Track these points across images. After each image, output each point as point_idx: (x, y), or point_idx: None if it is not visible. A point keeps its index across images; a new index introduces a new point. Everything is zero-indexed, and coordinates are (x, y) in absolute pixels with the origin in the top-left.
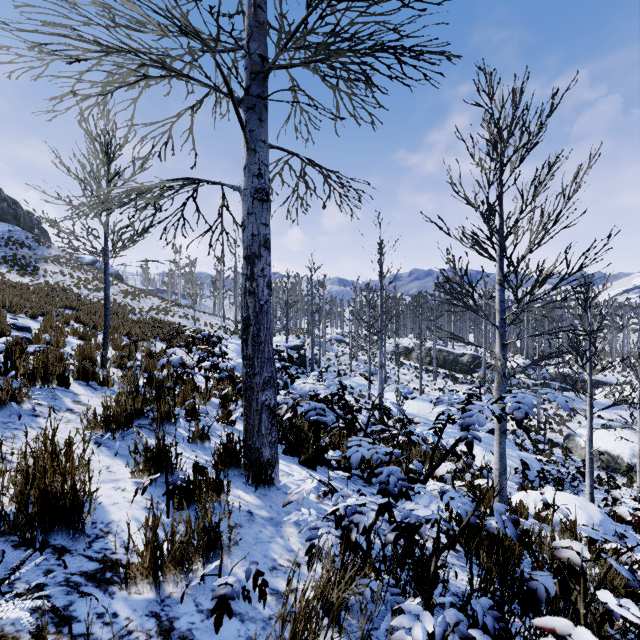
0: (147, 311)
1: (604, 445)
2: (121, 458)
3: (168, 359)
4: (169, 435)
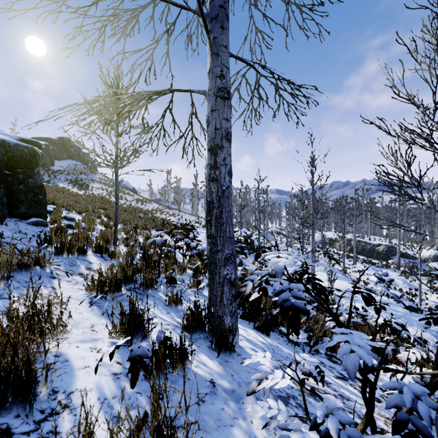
0: (150, 211)
1: None
2: (107, 317)
3: (154, 239)
4: (141, 302)
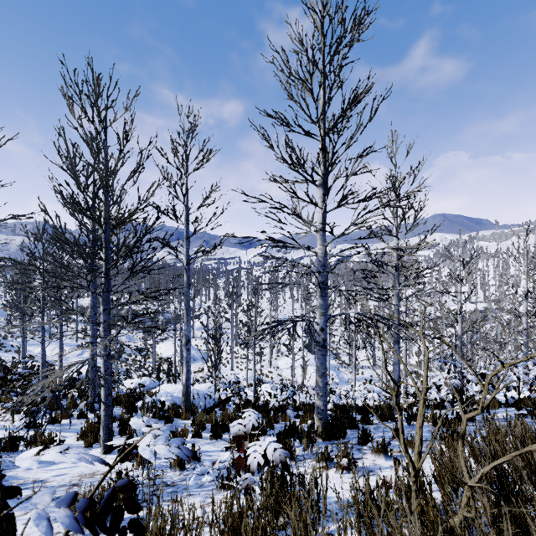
0: None
1: (161, 351)
2: None
3: None
4: None
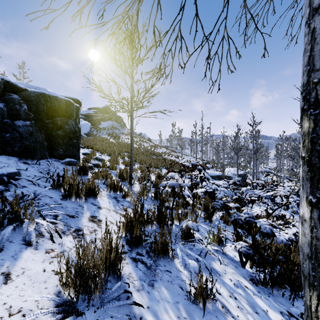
0: (160, 154)
1: None
2: None
3: (167, 182)
4: None
